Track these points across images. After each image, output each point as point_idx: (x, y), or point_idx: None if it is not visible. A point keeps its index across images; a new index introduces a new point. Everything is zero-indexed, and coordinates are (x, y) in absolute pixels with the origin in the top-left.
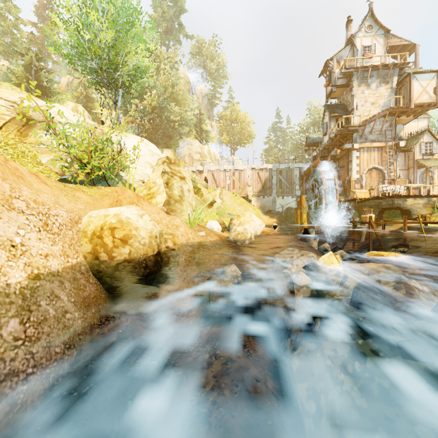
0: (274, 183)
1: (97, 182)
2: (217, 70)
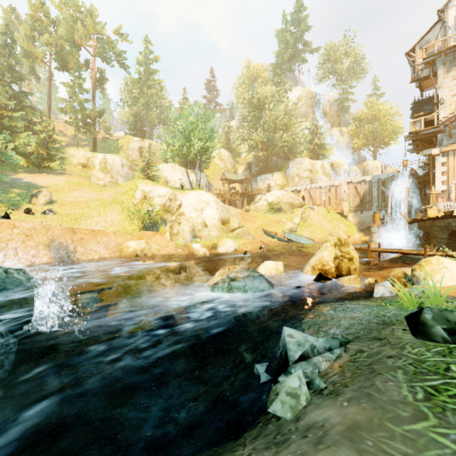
0: (375, 196)
1: (155, 225)
2: (348, 70)
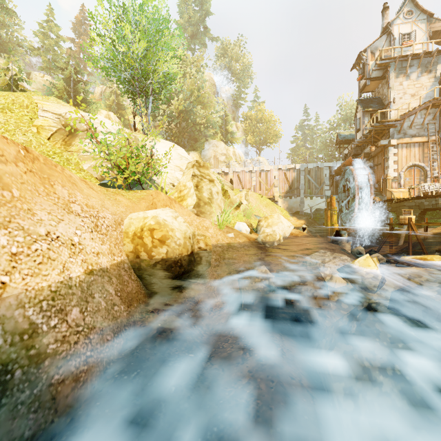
0: (302, 184)
1: (132, 186)
2: (243, 71)
